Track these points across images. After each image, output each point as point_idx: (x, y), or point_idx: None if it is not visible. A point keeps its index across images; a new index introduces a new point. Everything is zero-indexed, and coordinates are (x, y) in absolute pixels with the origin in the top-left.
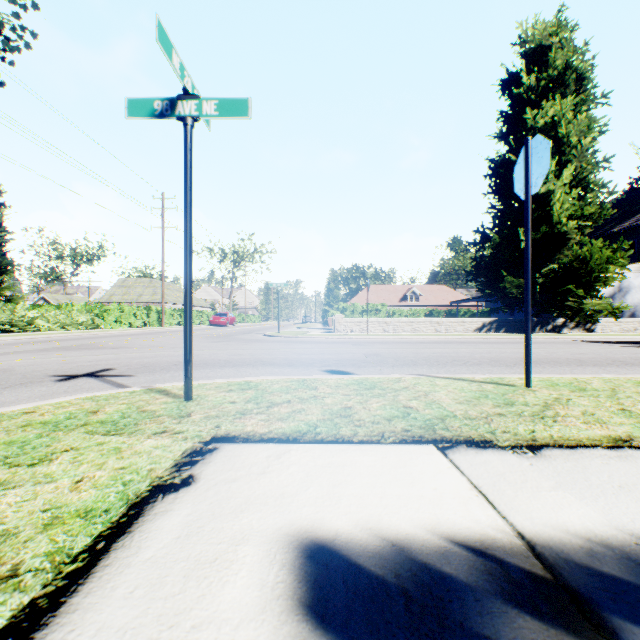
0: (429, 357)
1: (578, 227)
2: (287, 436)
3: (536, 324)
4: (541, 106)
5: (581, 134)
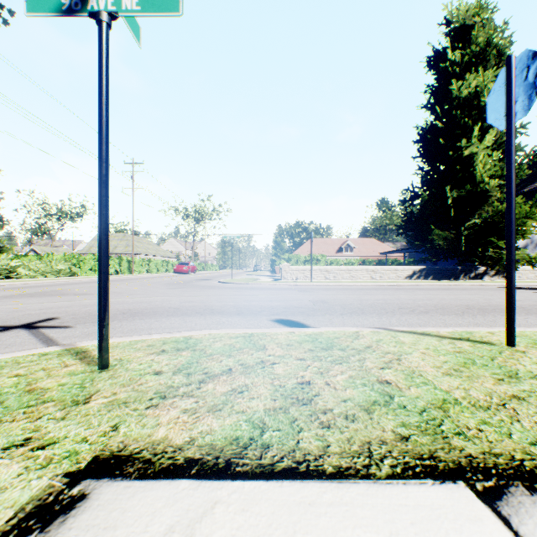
0: (374, 304)
1: (498, 186)
2: (216, 455)
3: (460, 272)
4: (465, 78)
5: None
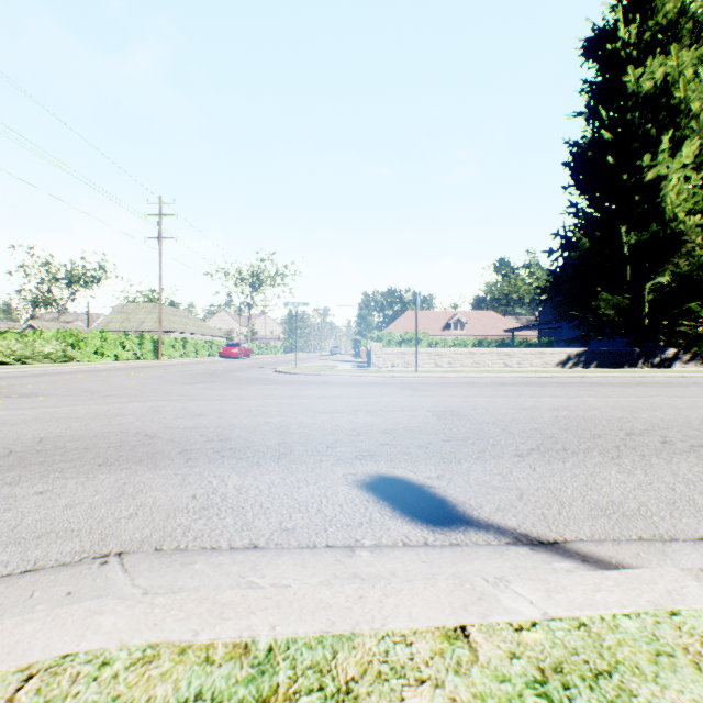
0: (563, 421)
1: (698, 226)
2: None
3: (638, 356)
4: (645, 66)
5: (702, 100)
